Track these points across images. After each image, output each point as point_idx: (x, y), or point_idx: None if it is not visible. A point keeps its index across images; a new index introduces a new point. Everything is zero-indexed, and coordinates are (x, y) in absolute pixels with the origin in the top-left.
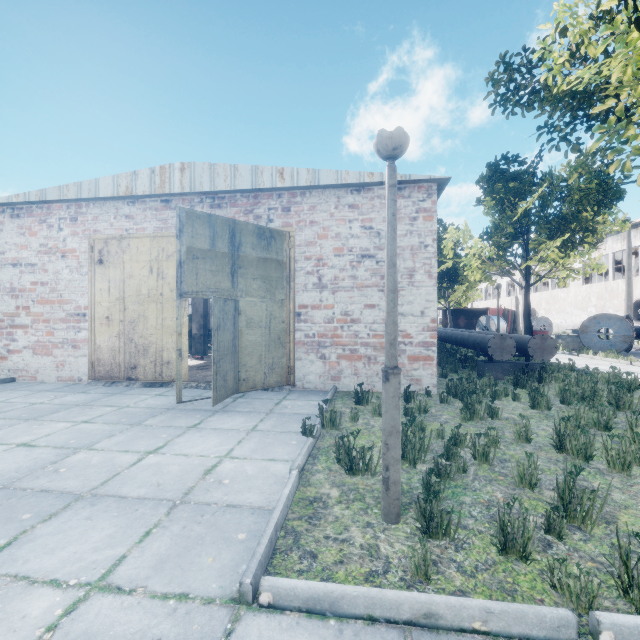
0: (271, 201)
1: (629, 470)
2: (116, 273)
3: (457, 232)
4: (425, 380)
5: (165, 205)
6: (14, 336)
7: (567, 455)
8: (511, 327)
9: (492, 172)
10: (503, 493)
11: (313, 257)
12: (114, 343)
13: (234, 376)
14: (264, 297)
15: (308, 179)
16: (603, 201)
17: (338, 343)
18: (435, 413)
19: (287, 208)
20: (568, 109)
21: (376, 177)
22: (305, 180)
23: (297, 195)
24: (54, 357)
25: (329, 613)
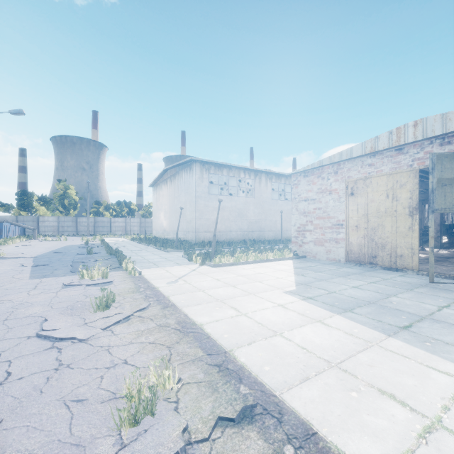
0: None
1: None
2: (362, 200)
3: None
4: None
5: (398, 152)
6: (305, 235)
7: None
8: None
9: None
10: None
11: None
12: (360, 241)
13: None
14: None
15: None
16: None
17: None
18: None
19: None
20: None
21: None
22: None
23: None
24: (325, 247)
25: None
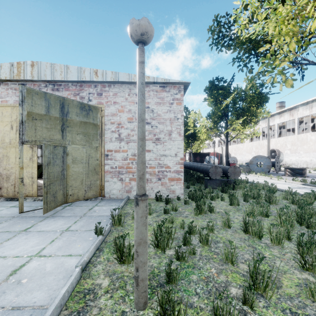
0: (90, 89)
1: (281, 243)
2: None
3: (195, 114)
4: (177, 191)
5: None
6: None
7: (249, 235)
8: (220, 161)
9: (211, 85)
10: (216, 269)
11: (115, 122)
12: None
13: (63, 193)
14: (84, 145)
15: (112, 77)
16: (260, 102)
17: (130, 171)
18: (181, 211)
19: (100, 93)
20: (248, 48)
21: (151, 79)
22: (110, 78)
23: (106, 86)
24: None
25: None
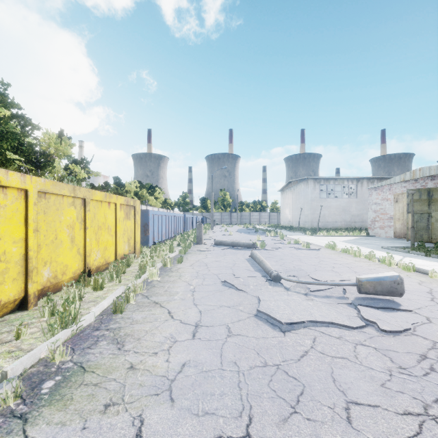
0: None
1: None
2: (400, 205)
3: None
4: None
5: (415, 181)
6: (375, 224)
7: None
8: None
9: None
10: None
11: None
12: (400, 226)
13: (428, 237)
14: None
15: None
16: None
17: None
18: None
19: None
20: None
21: None
22: None
23: None
24: (384, 230)
25: (388, 249)
